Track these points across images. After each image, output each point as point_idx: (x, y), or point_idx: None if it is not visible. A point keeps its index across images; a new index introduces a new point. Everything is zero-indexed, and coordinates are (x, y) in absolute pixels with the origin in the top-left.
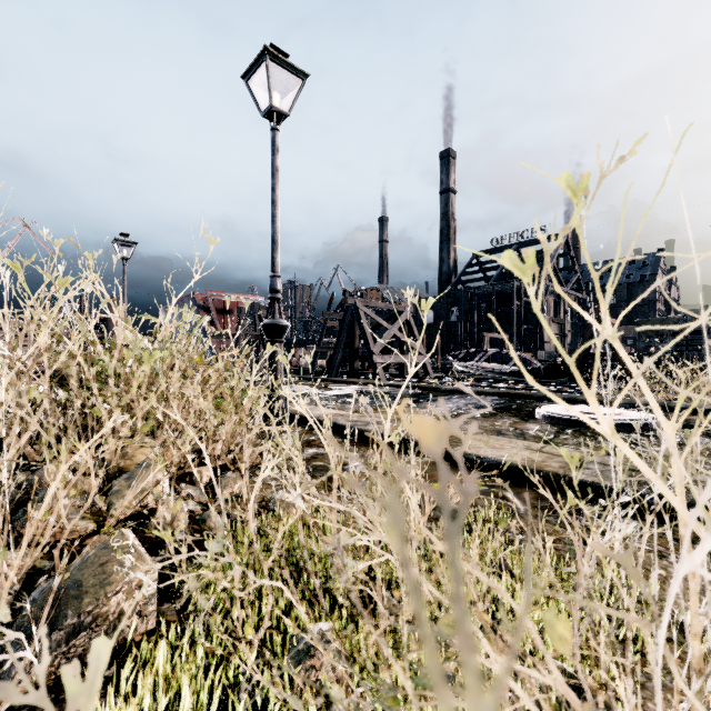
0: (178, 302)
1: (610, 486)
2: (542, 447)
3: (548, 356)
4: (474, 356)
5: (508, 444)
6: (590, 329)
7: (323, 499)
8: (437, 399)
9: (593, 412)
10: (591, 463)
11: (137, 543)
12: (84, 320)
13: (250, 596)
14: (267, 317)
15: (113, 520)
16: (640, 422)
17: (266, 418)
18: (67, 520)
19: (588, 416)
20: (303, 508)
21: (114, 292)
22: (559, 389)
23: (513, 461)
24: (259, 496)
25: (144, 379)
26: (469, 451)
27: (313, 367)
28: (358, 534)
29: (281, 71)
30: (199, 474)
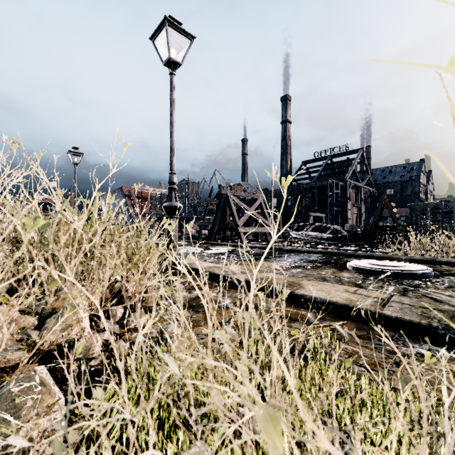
0: (112, 193)
1: (409, 319)
2: (356, 290)
3: (351, 227)
4: (304, 227)
5: (332, 288)
6: (379, 210)
7: (200, 342)
8: (280, 256)
9: (387, 265)
10: (392, 302)
11: (47, 378)
12: (31, 201)
13: (140, 420)
14: (166, 200)
15: (44, 350)
16: (419, 272)
17: (166, 269)
18: (5, 351)
19: (383, 267)
20: (175, 370)
21: (55, 181)
22: (359, 249)
23: (338, 301)
24: (157, 327)
25: (75, 243)
26: (306, 293)
27: (199, 234)
28: (228, 391)
29: (176, 34)
30: (114, 311)
